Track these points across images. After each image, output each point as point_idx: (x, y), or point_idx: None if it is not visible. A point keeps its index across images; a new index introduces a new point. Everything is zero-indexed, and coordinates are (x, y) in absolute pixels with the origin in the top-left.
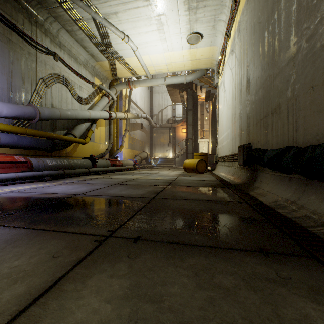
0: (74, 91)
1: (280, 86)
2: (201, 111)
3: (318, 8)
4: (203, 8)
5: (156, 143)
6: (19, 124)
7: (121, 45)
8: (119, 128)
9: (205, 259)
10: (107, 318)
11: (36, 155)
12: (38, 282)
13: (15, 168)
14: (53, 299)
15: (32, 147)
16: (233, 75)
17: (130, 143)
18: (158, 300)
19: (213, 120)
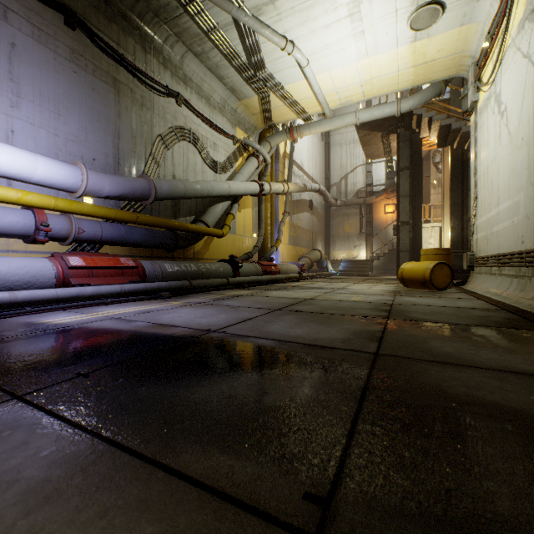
0: (205, 152)
1: None
2: (424, 169)
3: None
4: None
5: (336, 234)
6: (129, 209)
7: (279, 63)
8: (274, 211)
9: None
10: None
11: (151, 257)
12: None
13: (121, 276)
14: None
15: (145, 243)
16: None
17: (292, 234)
18: None
19: (456, 183)
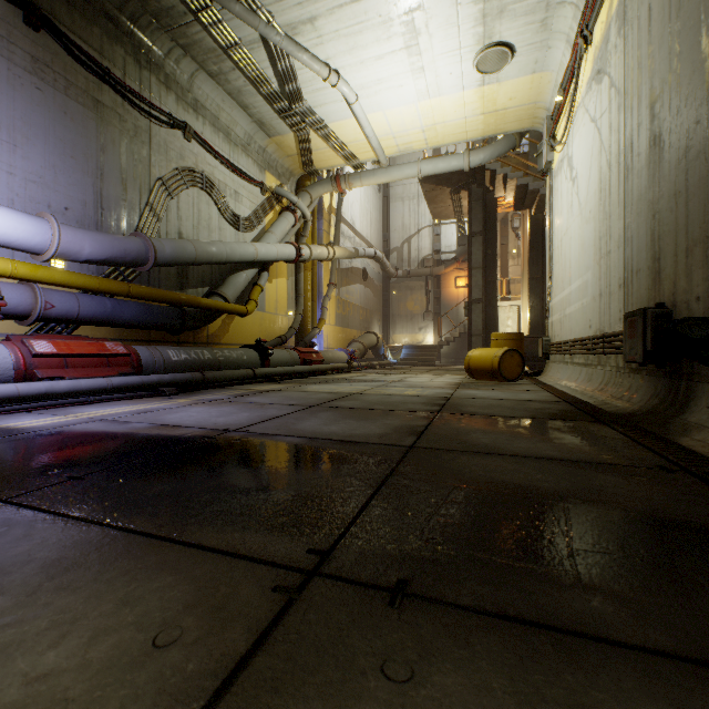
0: (223, 203)
1: None
2: (502, 235)
3: None
4: None
5: (397, 313)
6: (117, 276)
7: (321, 95)
8: (316, 281)
9: None
10: None
11: (148, 341)
12: None
13: (107, 367)
14: None
15: (140, 322)
16: (602, 133)
17: (340, 312)
18: None
19: (535, 254)
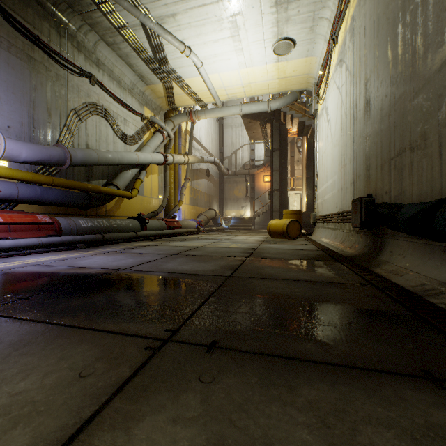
0: (116, 126)
1: (425, 106)
2: (291, 151)
3: None
4: (298, 1)
5: (228, 197)
6: (44, 172)
7: (180, 61)
8: (177, 177)
9: (333, 391)
10: None
11: (66, 214)
12: (51, 426)
13: (38, 231)
14: None
15: (60, 202)
16: (342, 96)
17: (192, 196)
18: None
19: (309, 163)
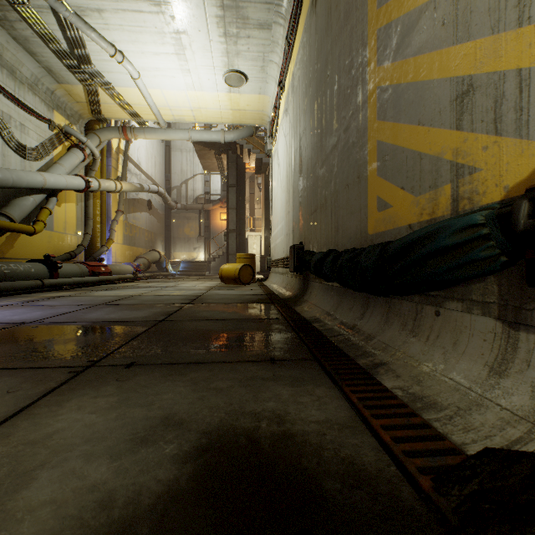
0: (8, 132)
1: (326, 176)
2: (251, 187)
3: (351, 101)
4: (247, 39)
5: (177, 236)
6: None
7: (109, 65)
8: (105, 208)
9: (209, 372)
10: (92, 422)
11: None
12: None
13: None
14: (23, 421)
15: None
16: (287, 145)
17: (128, 234)
18: (149, 405)
19: (268, 203)
